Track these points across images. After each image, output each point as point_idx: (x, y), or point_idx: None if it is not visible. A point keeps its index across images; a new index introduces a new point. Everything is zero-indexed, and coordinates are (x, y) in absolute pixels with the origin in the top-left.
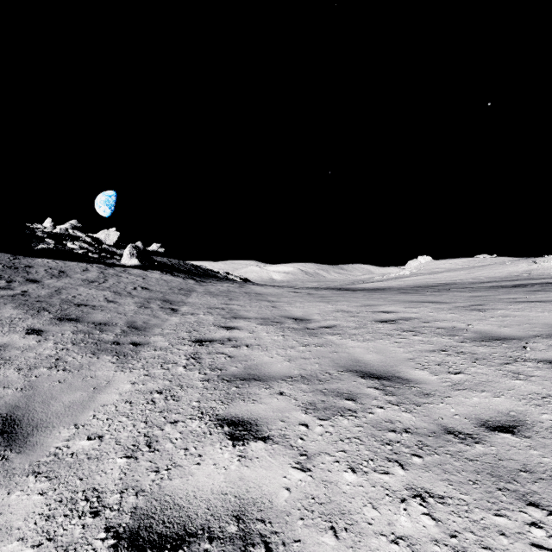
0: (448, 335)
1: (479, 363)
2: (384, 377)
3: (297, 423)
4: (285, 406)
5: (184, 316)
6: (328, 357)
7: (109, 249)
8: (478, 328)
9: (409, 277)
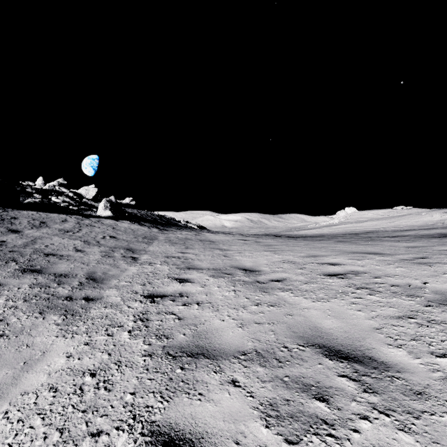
0: (407, 295)
1: None
2: (353, 357)
3: None
4: (240, 409)
5: (142, 265)
6: (283, 322)
7: (88, 202)
8: (436, 286)
9: (338, 225)
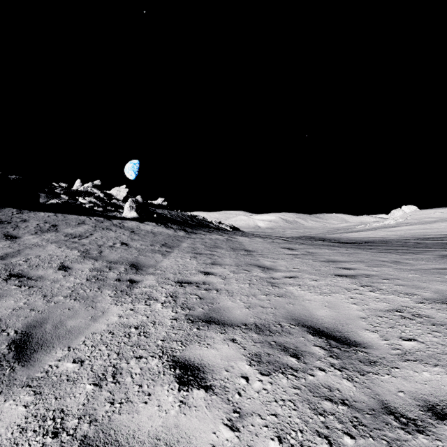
0: None
1: None
2: None
3: None
4: None
5: (133, 303)
6: None
7: (117, 203)
8: None
9: (397, 226)
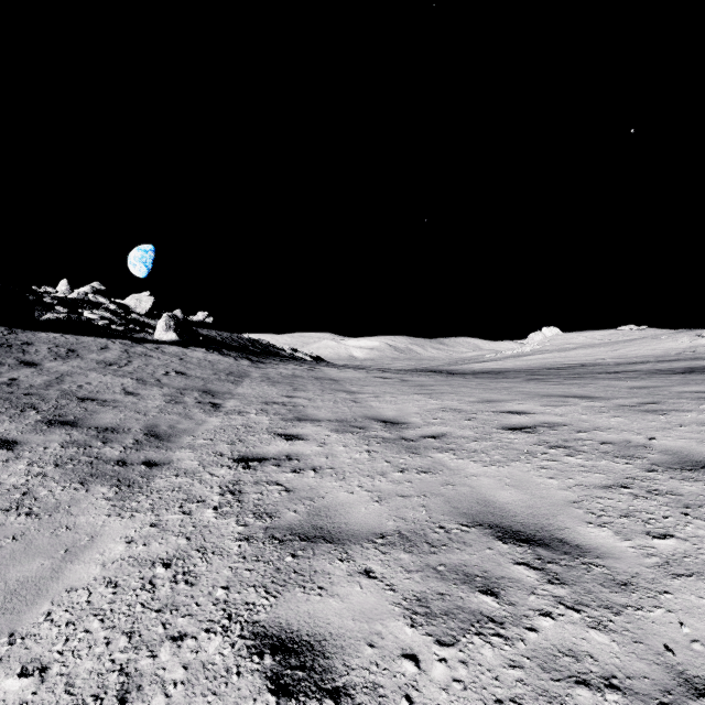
0: (623, 455)
1: (694, 515)
2: (538, 540)
3: (399, 651)
4: (375, 606)
5: (228, 415)
6: (439, 494)
7: (140, 320)
8: (666, 444)
9: (531, 355)
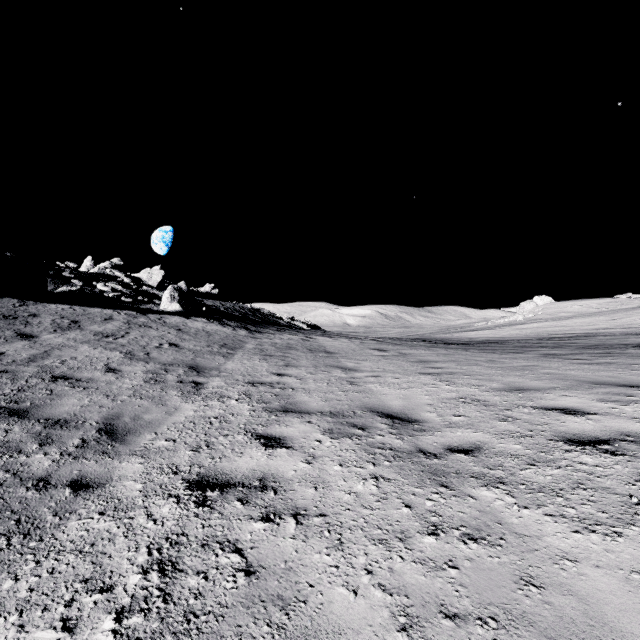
0: None
1: None
2: None
3: None
4: None
5: (206, 401)
6: (523, 618)
7: (150, 291)
8: None
9: (524, 324)
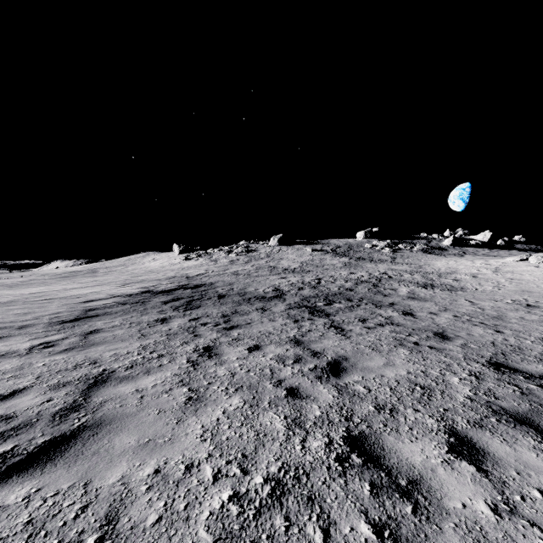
0: None
1: None
2: None
3: None
4: None
5: None
6: None
7: (487, 242)
8: None
9: None
